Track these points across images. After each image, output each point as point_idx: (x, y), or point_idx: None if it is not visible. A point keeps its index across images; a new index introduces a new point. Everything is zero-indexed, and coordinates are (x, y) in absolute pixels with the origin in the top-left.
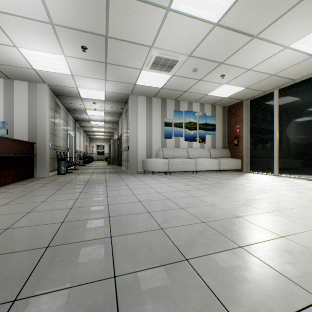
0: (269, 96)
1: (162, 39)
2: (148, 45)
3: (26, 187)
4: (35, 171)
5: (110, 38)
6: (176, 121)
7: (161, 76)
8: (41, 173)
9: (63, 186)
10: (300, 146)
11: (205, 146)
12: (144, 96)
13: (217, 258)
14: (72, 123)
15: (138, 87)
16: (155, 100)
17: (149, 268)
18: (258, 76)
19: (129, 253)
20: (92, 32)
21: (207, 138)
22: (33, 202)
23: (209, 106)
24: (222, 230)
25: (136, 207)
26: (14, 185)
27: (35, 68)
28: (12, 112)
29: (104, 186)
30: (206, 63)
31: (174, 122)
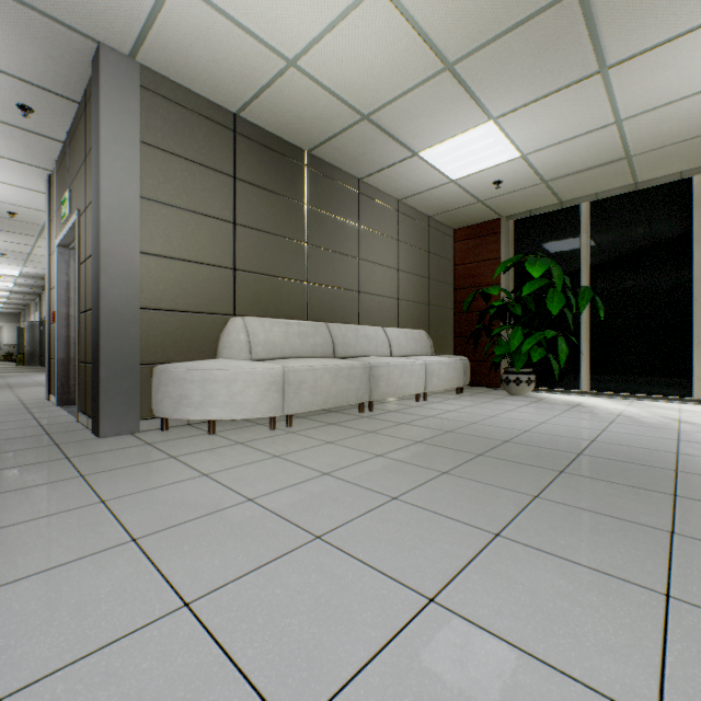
0: None
1: None
2: None
3: None
4: None
5: (34, 254)
6: None
7: None
8: None
9: None
10: None
11: None
12: None
13: None
14: None
15: None
16: None
17: None
18: None
19: None
20: (17, 251)
21: None
22: None
23: None
24: None
25: None
26: None
27: None
28: None
29: (26, 377)
30: None
31: None
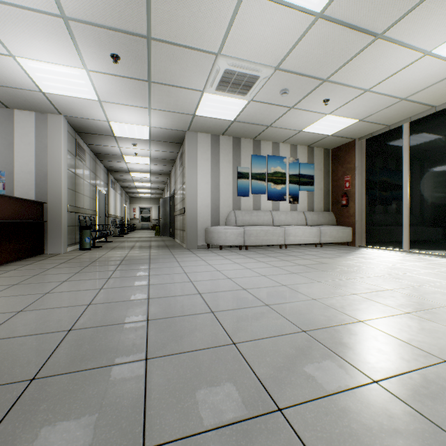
0: (395, 133)
1: (234, 42)
2: (213, 51)
3: (28, 270)
4: (46, 245)
5: (154, 40)
6: (255, 171)
7: (233, 102)
8: (55, 247)
9: (83, 268)
10: (444, 208)
11: (299, 207)
12: (208, 134)
13: (336, 406)
14: (103, 174)
15: (198, 120)
16: (224, 140)
17: (211, 429)
18: (380, 101)
19: (176, 394)
20: (127, 30)
21: (302, 196)
22: (31, 293)
23: (304, 149)
24: (337, 348)
25: (193, 304)
26: (12, 265)
27: (44, 90)
28: (11, 157)
29: (145, 269)
30: (301, 81)
31: (253, 172)
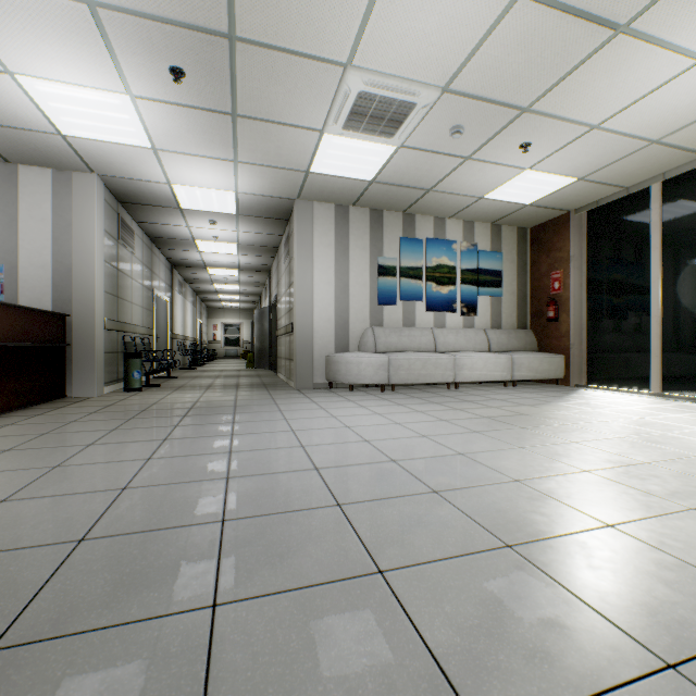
0: (637, 200)
1: (374, 43)
2: (339, 60)
3: (34, 425)
4: (70, 384)
5: (241, 41)
6: (407, 264)
7: (371, 149)
8: (84, 387)
9: (125, 421)
10: None
11: (477, 322)
12: (330, 204)
13: None
14: (164, 271)
15: (314, 180)
16: (357, 213)
17: None
18: (616, 145)
19: (267, 692)
20: (195, 25)
21: (482, 305)
22: (30, 467)
23: (485, 227)
24: (578, 583)
25: (305, 489)
26: (10, 416)
27: (65, 132)
28: (14, 241)
29: (227, 423)
30: (486, 111)
31: (402, 265)
